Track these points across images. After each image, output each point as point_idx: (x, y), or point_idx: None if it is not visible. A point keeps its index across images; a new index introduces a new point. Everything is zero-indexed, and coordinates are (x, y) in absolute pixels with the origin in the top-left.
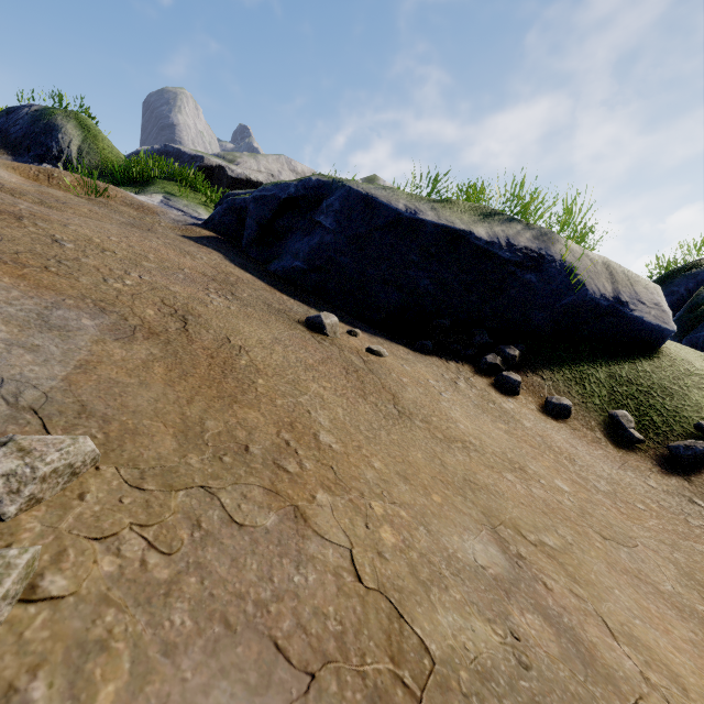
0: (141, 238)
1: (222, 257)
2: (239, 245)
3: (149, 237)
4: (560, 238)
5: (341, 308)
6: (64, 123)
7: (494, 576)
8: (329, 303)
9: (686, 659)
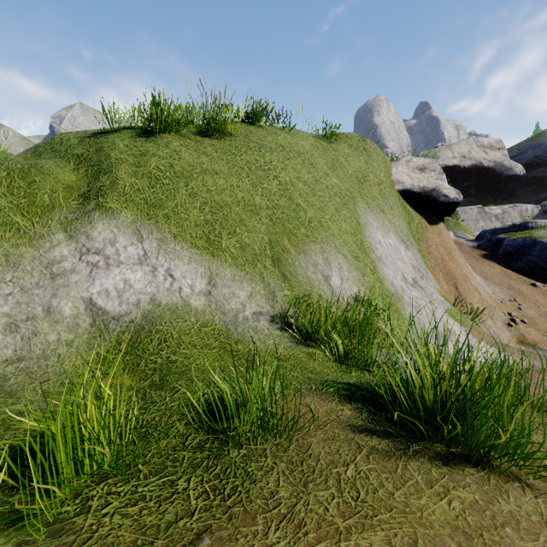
0: (483, 265)
1: (499, 265)
2: (495, 255)
3: (482, 263)
4: None
5: (539, 277)
6: None
7: None
8: (535, 276)
9: None
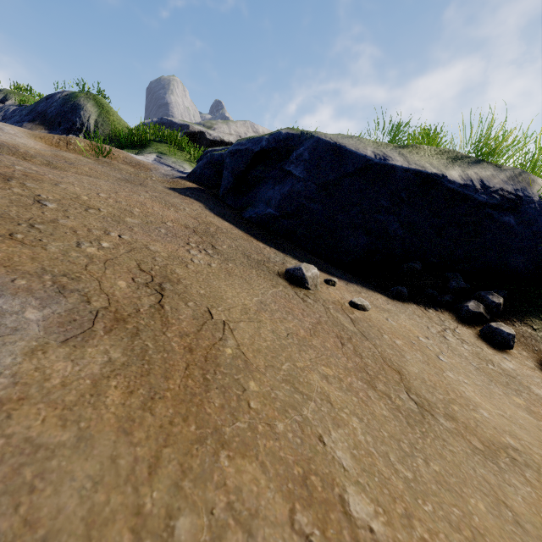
0: (130, 192)
1: (203, 207)
2: (216, 194)
3: (138, 191)
4: (535, 178)
5: (311, 251)
6: (85, 103)
7: None
8: (300, 246)
9: None
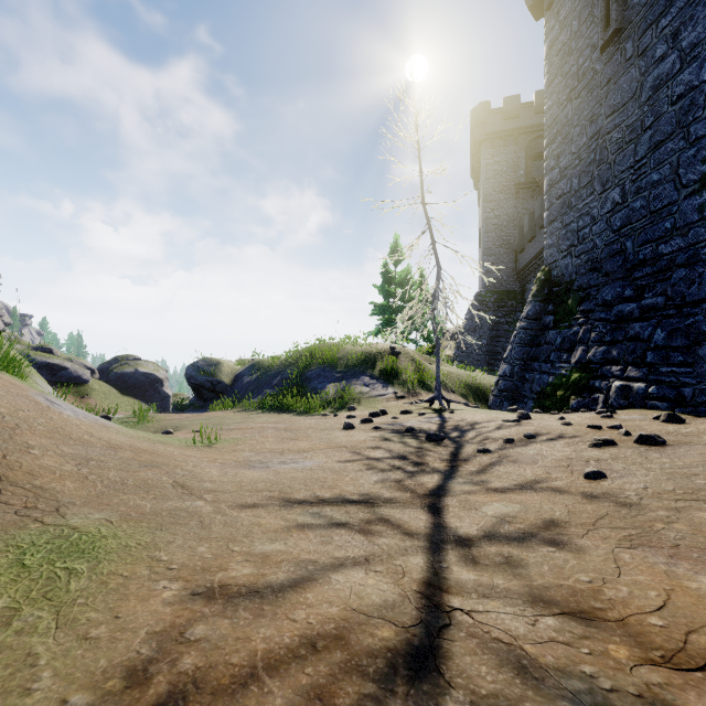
0: None
1: None
2: None
3: None
4: (70, 363)
5: None
6: None
7: None
8: None
9: None
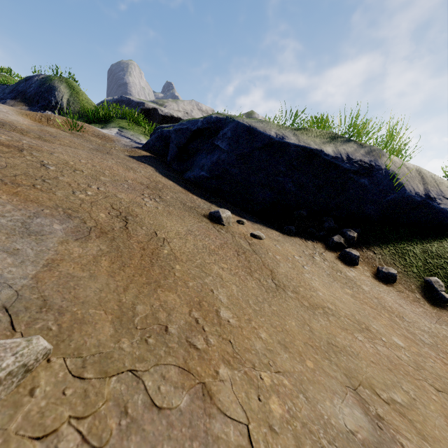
0: (101, 159)
1: (154, 170)
2: (165, 161)
3: (106, 158)
4: (384, 153)
5: (232, 203)
6: (59, 85)
7: (362, 442)
8: (224, 199)
9: None
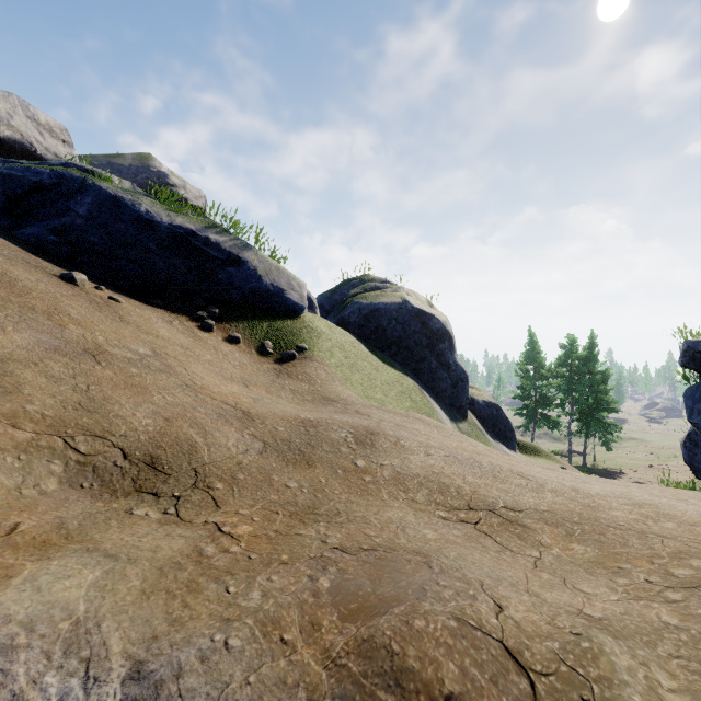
0: None
1: None
2: None
3: None
4: (253, 249)
5: (92, 275)
6: None
7: (145, 354)
8: (81, 270)
9: (213, 380)
